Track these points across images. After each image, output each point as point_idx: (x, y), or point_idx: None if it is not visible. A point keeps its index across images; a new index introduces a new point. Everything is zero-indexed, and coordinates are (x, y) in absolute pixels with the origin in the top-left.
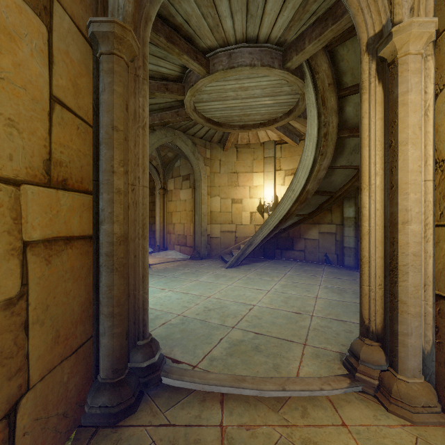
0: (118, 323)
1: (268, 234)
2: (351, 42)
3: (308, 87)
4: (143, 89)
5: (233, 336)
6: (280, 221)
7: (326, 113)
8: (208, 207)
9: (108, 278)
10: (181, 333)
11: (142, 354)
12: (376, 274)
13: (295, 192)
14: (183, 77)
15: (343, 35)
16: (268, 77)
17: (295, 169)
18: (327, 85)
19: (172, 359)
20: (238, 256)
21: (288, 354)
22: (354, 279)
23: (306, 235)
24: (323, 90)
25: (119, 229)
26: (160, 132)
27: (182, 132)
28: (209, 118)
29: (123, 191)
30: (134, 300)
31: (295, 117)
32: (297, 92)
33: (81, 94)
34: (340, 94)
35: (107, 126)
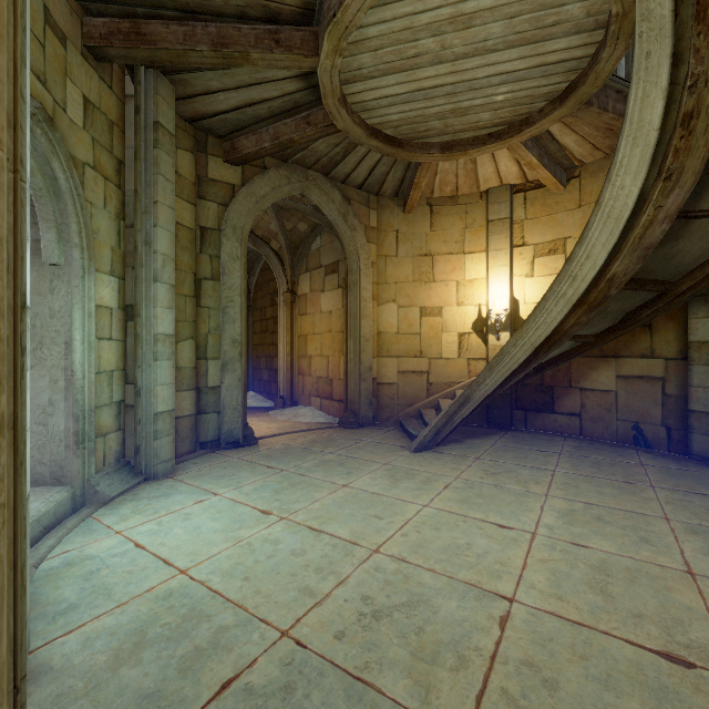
0: None
1: (504, 380)
2: None
3: None
4: None
5: None
6: (535, 351)
7: (704, 47)
8: (374, 324)
9: None
10: None
11: None
12: None
13: (579, 282)
14: (313, 9)
15: None
16: None
17: (557, 241)
18: None
19: None
20: (437, 427)
21: None
22: None
23: (586, 381)
24: None
25: None
26: (277, 173)
27: (322, 174)
28: (376, 128)
29: None
30: None
31: (578, 105)
32: (602, 19)
33: None
34: None
35: None
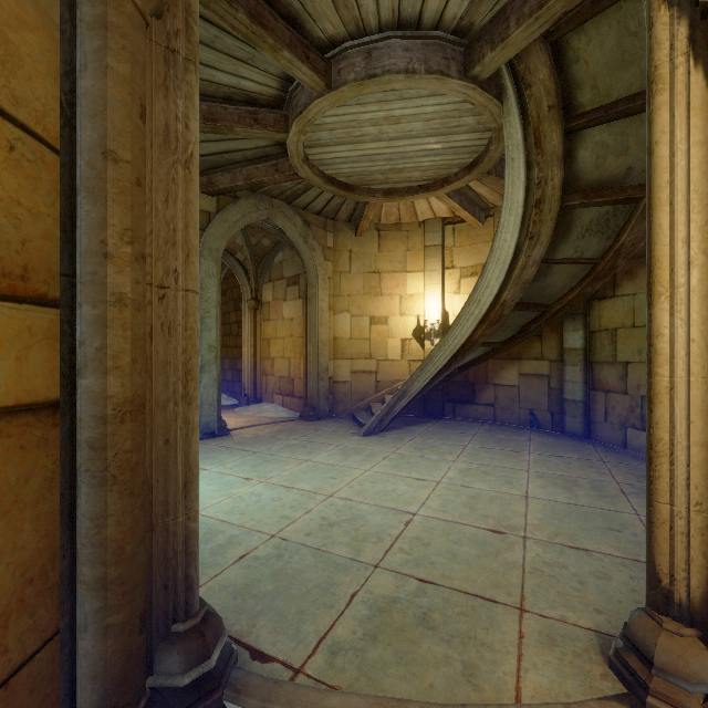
0: (118, 602)
1: (432, 378)
2: (595, 25)
3: (509, 114)
4: (186, 81)
5: (376, 587)
6: (454, 355)
7: (542, 162)
8: (331, 331)
9: (93, 499)
10: (274, 580)
11: (180, 657)
12: (689, 480)
13: (482, 304)
14: (284, 99)
15: (582, 10)
16: (438, 97)
17: (477, 266)
18: (545, 110)
19: (252, 649)
20: (381, 416)
21: (490, 637)
22: (587, 457)
23: (498, 378)
24: (538, 119)
25: (122, 387)
26: (247, 202)
27: (286, 203)
28: (332, 176)
29: (131, 300)
30: (165, 536)
31: (481, 174)
32: (488, 126)
33: (21, 68)
34: (569, 125)
35: (91, 149)
